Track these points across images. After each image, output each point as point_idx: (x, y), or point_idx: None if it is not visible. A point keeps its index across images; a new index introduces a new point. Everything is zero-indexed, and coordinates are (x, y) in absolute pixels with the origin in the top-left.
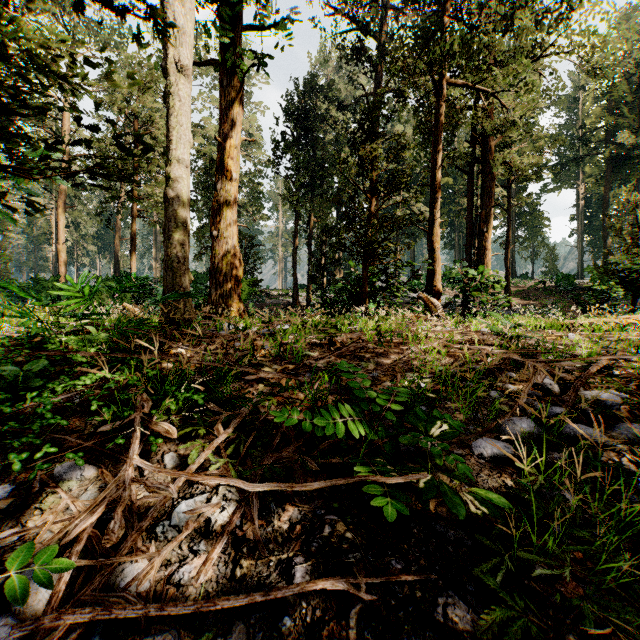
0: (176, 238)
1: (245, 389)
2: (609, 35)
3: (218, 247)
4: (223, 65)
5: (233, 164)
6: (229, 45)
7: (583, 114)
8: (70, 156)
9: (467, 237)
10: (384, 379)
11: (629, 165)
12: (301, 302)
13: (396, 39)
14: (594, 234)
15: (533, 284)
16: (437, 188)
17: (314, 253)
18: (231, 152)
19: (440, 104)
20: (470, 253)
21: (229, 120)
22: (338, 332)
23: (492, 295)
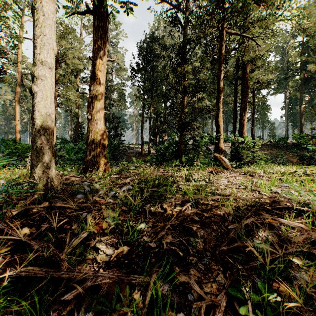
0: (39, 124)
1: (67, 304)
2: (311, 10)
3: (91, 126)
4: (95, 13)
5: (101, 74)
6: (98, 0)
7: (288, 56)
8: (22, 74)
9: (233, 118)
10: (216, 269)
11: (313, 81)
12: (145, 151)
13: (195, 13)
14: (293, 116)
15: (265, 142)
16: (221, 91)
17: (152, 125)
18: (99, 67)
19: (222, 44)
20: (235, 127)
21: (98, 47)
22: (167, 193)
23: (253, 152)
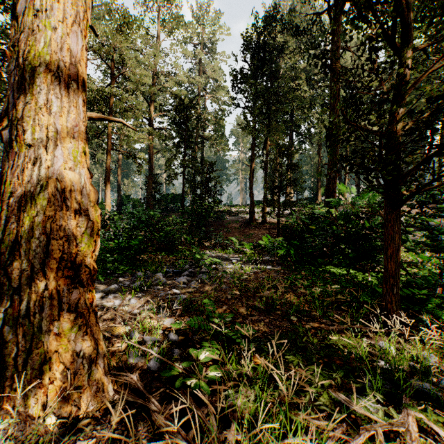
0: None
1: None
2: None
3: (11, 173)
4: None
5: None
6: None
7: None
8: None
9: None
10: None
11: None
12: (257, 219)
13: None
14: None
15: None
16: None
17: (268, 175)
18: None
19: None
20: None
21: None
22: None
23: None
